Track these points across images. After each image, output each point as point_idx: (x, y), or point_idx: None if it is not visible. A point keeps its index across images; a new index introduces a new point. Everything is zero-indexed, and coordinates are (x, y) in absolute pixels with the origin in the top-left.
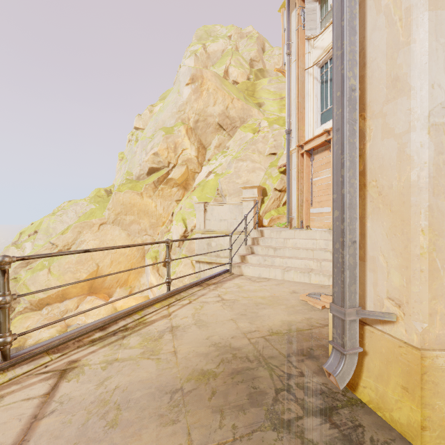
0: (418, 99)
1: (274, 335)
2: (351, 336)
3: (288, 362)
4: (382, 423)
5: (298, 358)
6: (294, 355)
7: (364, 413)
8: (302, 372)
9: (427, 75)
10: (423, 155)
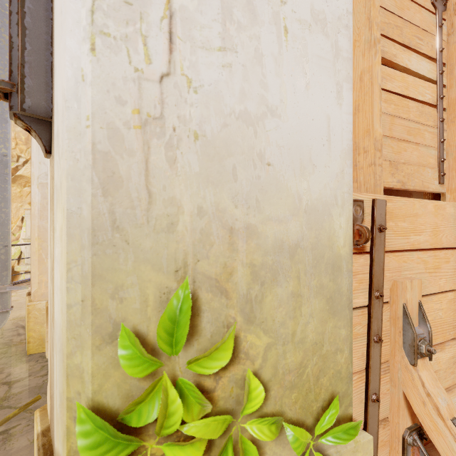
0: (35, 168)
1: (14, 319)
2: (3, 302)
3: (1, 333)
4: (23, 349)
5: (14, 329)
6: (13, 329)
7: (19, 347)
8: (3, 336)
9: (37, 157)
10: (36, 199)
